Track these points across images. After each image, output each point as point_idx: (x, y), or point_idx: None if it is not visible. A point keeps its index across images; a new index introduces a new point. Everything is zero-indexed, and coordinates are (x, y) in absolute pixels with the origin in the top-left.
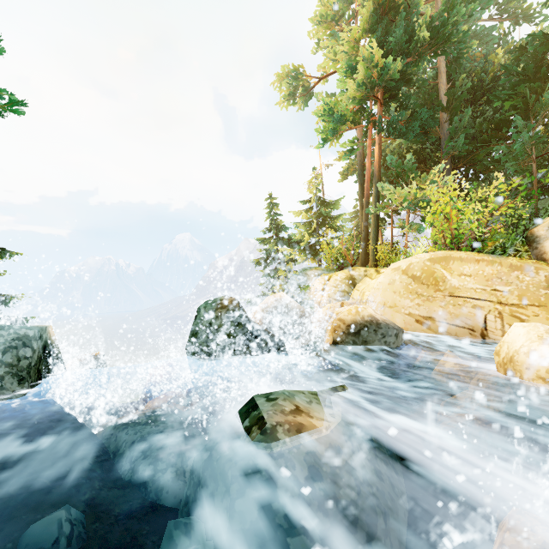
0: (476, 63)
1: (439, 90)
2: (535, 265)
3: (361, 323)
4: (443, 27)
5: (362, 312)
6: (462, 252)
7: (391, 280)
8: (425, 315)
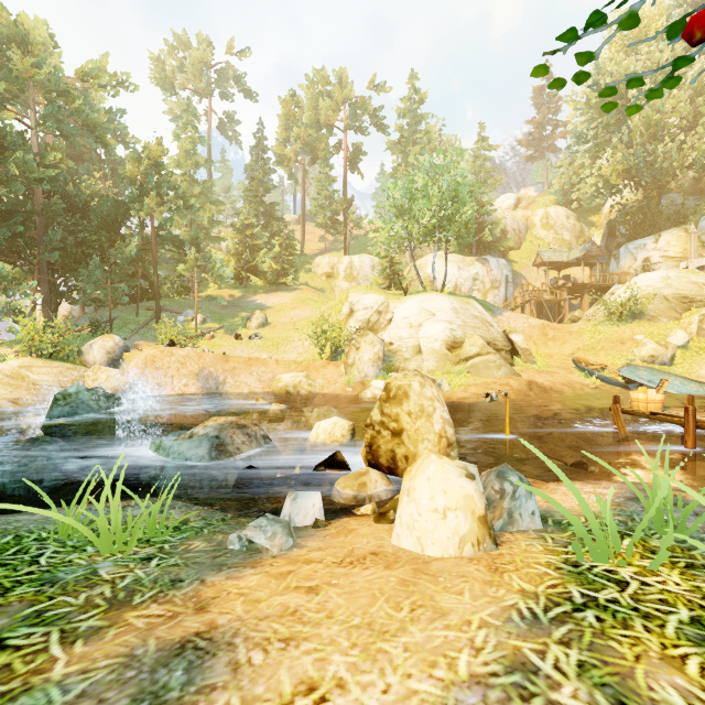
0: (70, 190)
1: (35, 194)
2: (80, 367)
3: None
4: (36, 171)
5: None
6: (42, 359)
7: None
8: (16, 397)
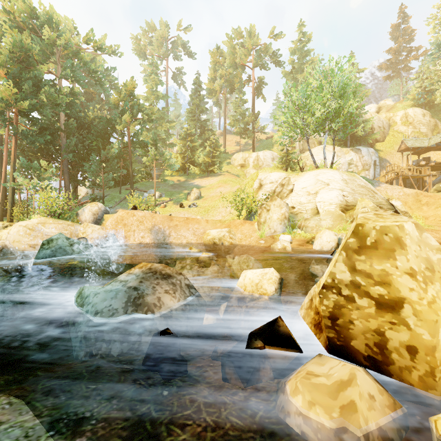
0: (80, 114)
1: (60, 118)
2: (76, 224)
3: (1, 248)
4: (56, 99)
5: (1, 244)
6: (52, 218)
7: (18, 230)
8: (34, 243)
